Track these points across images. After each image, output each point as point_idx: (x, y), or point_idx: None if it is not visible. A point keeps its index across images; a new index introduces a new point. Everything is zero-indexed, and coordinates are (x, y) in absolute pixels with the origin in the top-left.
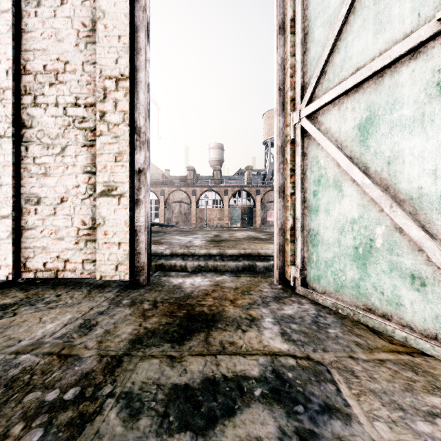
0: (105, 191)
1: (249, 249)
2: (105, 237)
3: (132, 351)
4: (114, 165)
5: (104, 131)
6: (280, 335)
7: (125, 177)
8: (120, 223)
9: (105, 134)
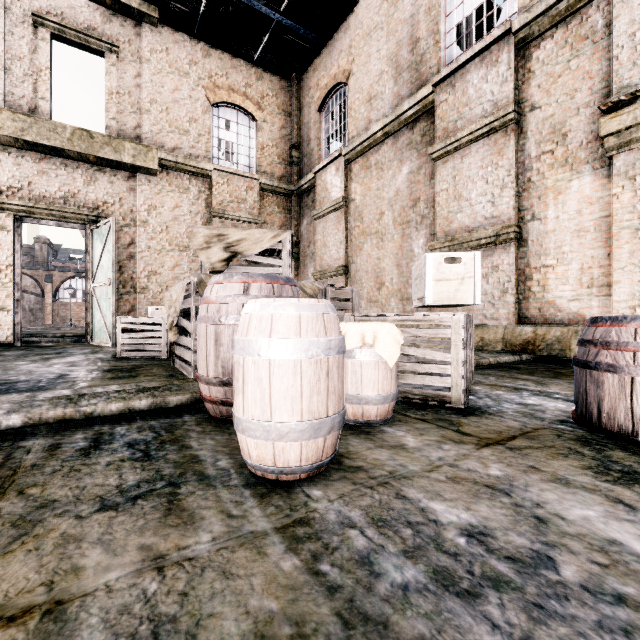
0: (1, 309)
1: (80, 333)
2: (1, 327)
3: (28, 348)
4: (6, 298)
5: (0, 285)
6: (71, 346)
7: (11, 303)
8: (9, 321)
9: (1, 287)
